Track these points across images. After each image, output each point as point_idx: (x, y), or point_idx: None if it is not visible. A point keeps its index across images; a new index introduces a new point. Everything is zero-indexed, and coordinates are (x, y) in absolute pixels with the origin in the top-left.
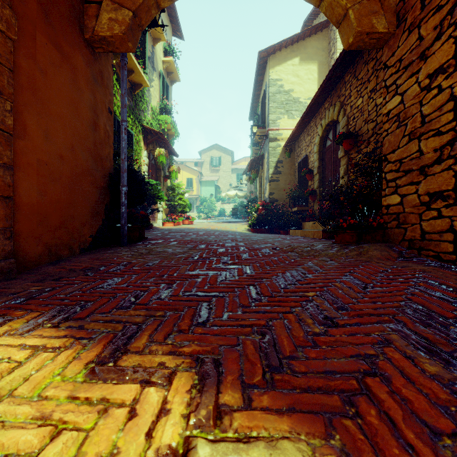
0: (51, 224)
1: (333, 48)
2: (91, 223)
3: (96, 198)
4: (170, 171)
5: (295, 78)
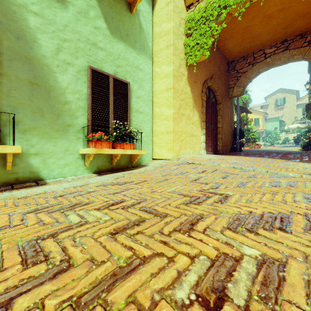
0: (225, 145)
1: None
2: (230, 145)
3: (230, 138)
4: (247, 121)
5: None
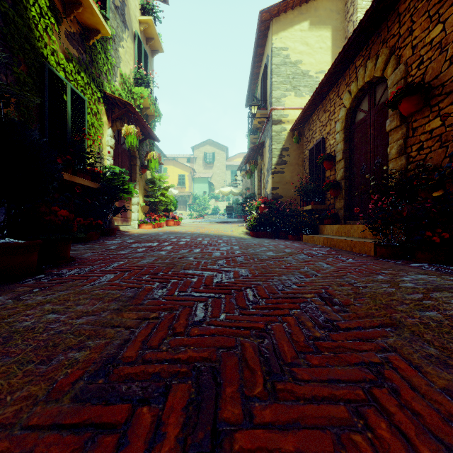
0: None
1: (351, 9)
2: None
3: None
4: (148, 158)
5: (303, 47)
